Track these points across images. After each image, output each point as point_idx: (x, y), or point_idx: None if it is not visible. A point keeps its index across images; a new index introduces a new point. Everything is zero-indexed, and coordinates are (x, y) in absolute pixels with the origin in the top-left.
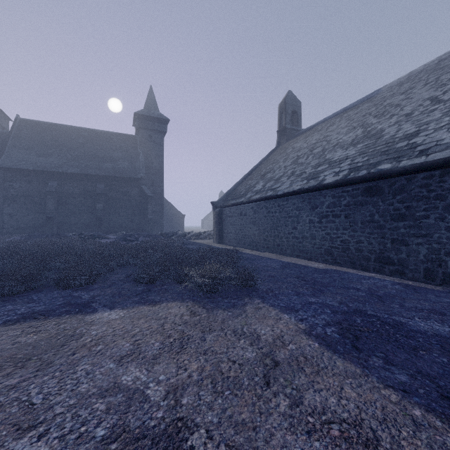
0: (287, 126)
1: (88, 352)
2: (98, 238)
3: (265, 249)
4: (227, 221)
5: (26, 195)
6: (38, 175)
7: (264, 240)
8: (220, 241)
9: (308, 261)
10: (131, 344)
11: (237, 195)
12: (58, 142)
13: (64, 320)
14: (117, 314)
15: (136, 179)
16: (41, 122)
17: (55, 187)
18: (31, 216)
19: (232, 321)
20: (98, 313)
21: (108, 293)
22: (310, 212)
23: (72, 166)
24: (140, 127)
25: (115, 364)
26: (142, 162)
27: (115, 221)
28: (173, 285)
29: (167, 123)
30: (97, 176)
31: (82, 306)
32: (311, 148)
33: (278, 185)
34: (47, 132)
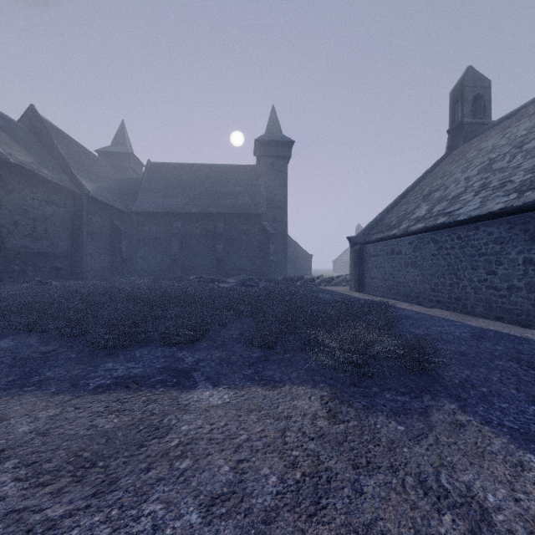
0: (465, 121)
1: (167, 471)
2: (217, 281)
3: (433, 303)
4: (370, 263)
5: (155, 238)
6: (164, 217)
7: (430, 289)
8: (360, 289)
9: (522, 329)
10: (232, 467)
11: (385, 227)
12: (181, 182)
13: (155, 397)
14: (220, 397)
15: (256, 215)
16: (168, 164)
17: (179, 228)
18: (159, 258)
19: (410, 450)
20: (197, 391)
21: (215, 358)
22: (526, 246)
23: (194, 206)
24: (261, 155)
25: (200, 516)
26: (263, 195)
27: (235, 264)
28: (299, 354)
29: (292, 146)
30: (217, 215)
31: (181, 376)
32: (519, 143)
33: (456, 207)
34: (172, 173)
